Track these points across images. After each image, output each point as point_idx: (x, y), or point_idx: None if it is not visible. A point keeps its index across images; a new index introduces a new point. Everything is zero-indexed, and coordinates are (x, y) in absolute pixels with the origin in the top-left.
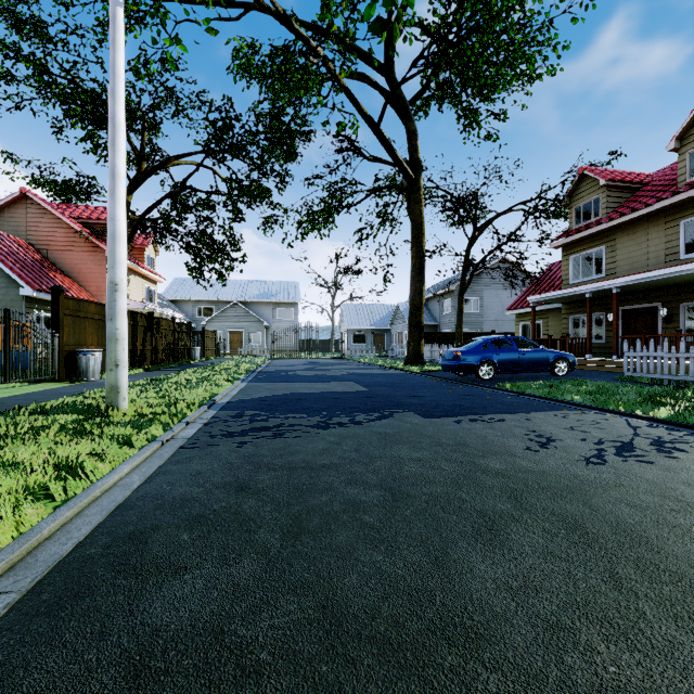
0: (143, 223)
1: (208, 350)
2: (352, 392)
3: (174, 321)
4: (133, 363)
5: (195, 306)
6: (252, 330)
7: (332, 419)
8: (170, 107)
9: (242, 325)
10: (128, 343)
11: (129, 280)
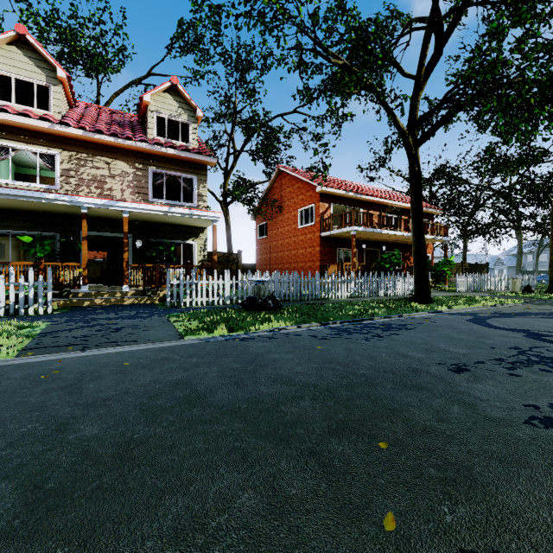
0: None
1: None
2: None
3: None
4: None
5: None
6: None
7: None
8: None
9: None
10: None
11: None
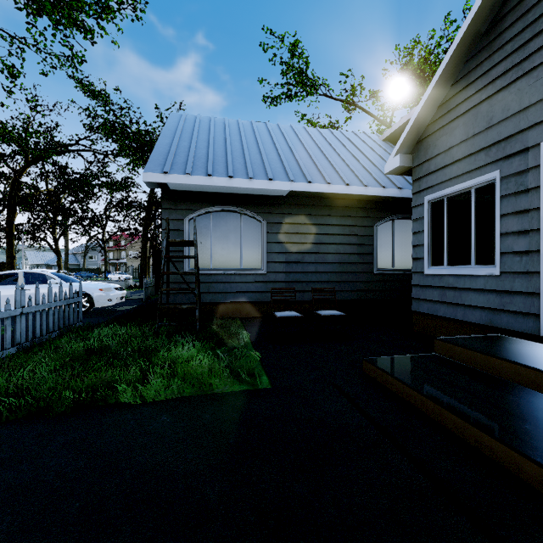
0: None
1: None
2: None
3: None
4: None
5: None
6: None
7: None
8: None
9: None
10: None
11: None
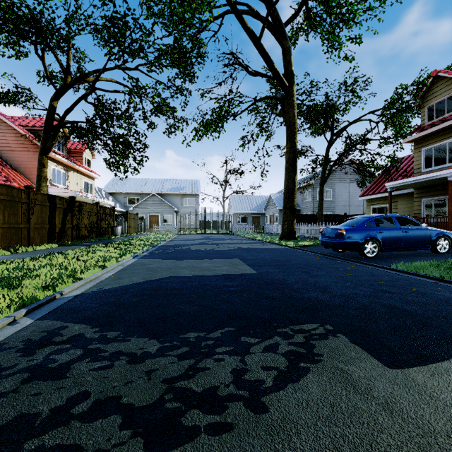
0: (76, 130)
1: (131, 228)
2: (238, 275)
3: (97, 205)
4: (51, 239)
5: (126, 197)
6: (165, 213)
7: (199, 365)
8: (91, 33)
9: (158, 210)
10: (44, 221)
11: (68, 175)
